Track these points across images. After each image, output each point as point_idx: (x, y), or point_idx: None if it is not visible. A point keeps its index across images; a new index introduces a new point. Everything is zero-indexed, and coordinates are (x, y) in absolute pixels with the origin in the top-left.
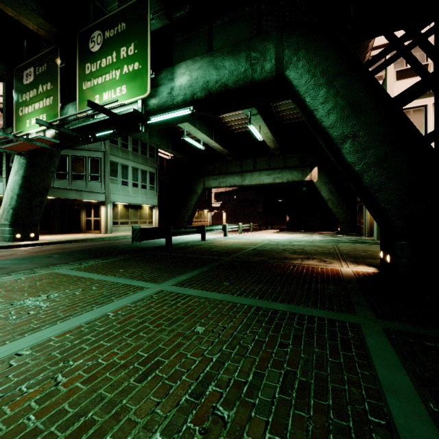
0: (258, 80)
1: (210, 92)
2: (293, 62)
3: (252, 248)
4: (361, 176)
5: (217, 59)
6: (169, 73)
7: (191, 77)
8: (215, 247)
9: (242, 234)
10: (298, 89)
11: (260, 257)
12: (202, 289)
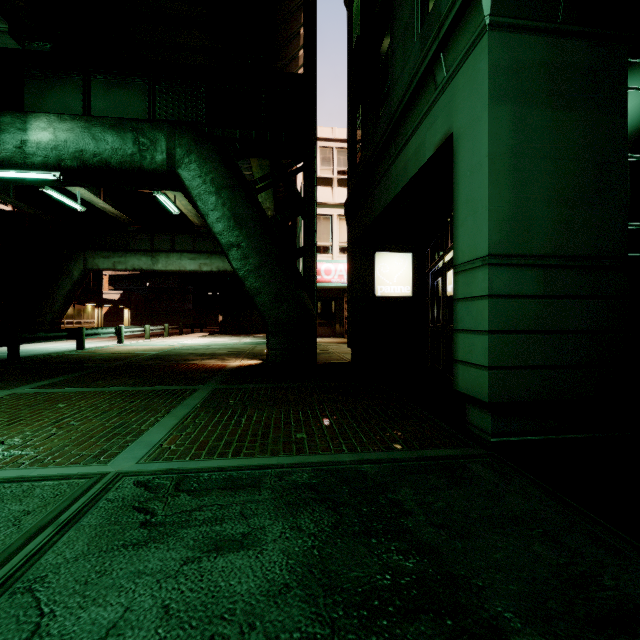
0: (149, 169)
1: (86, 164)
2: (186, 163)
3: (152, 354)
4: (244, 281)
5: (96, 128)
6: (19, 120)
7: (56, 138)
8: (99, 355)
9: (149, 340)
10: (190, 191)
11: (156, 361)
12: (69, 387)
